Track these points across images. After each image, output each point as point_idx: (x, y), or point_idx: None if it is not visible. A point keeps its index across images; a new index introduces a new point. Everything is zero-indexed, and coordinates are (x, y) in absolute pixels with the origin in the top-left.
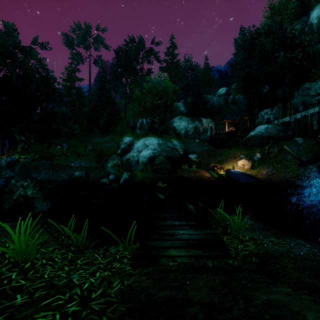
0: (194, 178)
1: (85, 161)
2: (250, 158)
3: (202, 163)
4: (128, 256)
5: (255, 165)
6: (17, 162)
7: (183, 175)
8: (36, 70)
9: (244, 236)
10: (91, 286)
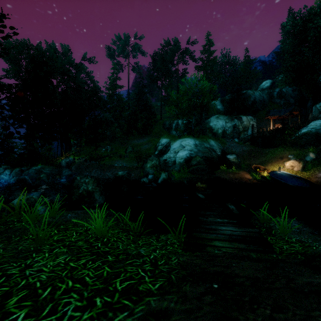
0: (233, 180)
1: (126, 162)
2: (301, 159)
3: (242, 164)
4: (177, 243)
5: (308, 167)
6: (73, 162)
7: (221, 176)
8: (85, 82)
9: (290, 238)
10: (155, 257)
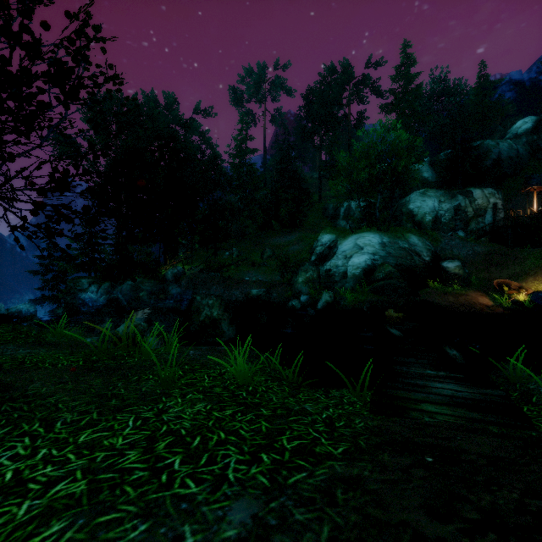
0: (454, 307)
1: (263, 274)
2: None
3: (473, 277)
4: (358, 403)
5: None
6: (183, 274)
7: (431, 300)
8: (198, 148)
9: None
10: (330, 417)
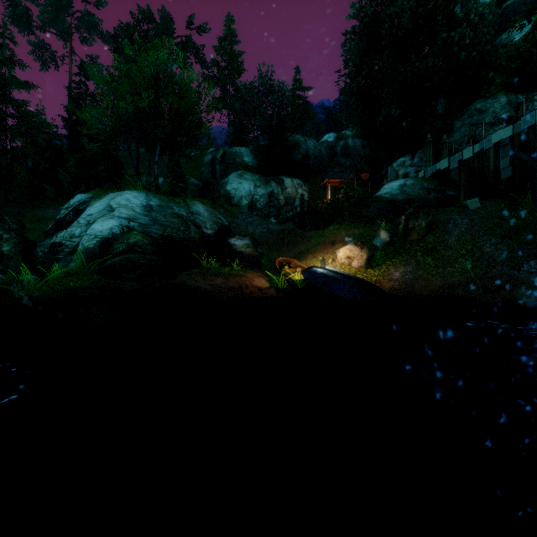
0: (219, 291)
1: None
2: (365, 242)
3: (265, 258)
4: None
5: (377, 259)
6: None
7: (187, 283)
8: None
9: None
10: None
